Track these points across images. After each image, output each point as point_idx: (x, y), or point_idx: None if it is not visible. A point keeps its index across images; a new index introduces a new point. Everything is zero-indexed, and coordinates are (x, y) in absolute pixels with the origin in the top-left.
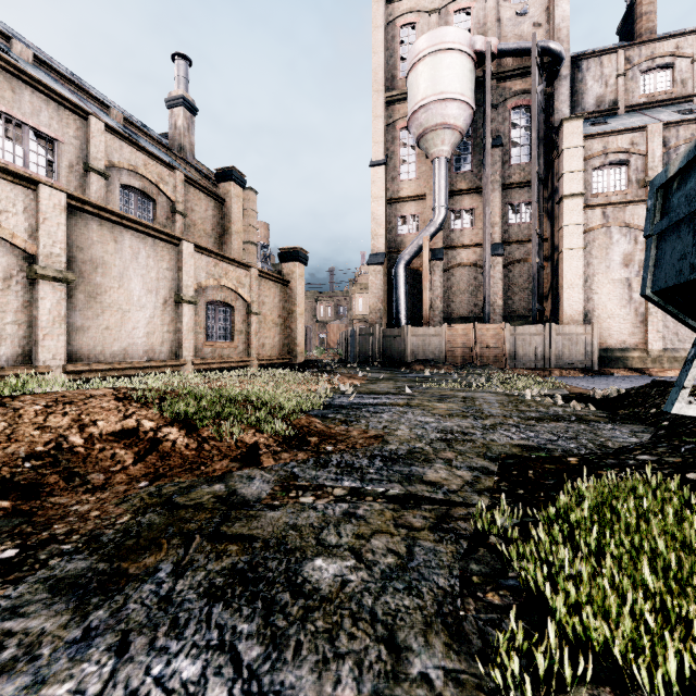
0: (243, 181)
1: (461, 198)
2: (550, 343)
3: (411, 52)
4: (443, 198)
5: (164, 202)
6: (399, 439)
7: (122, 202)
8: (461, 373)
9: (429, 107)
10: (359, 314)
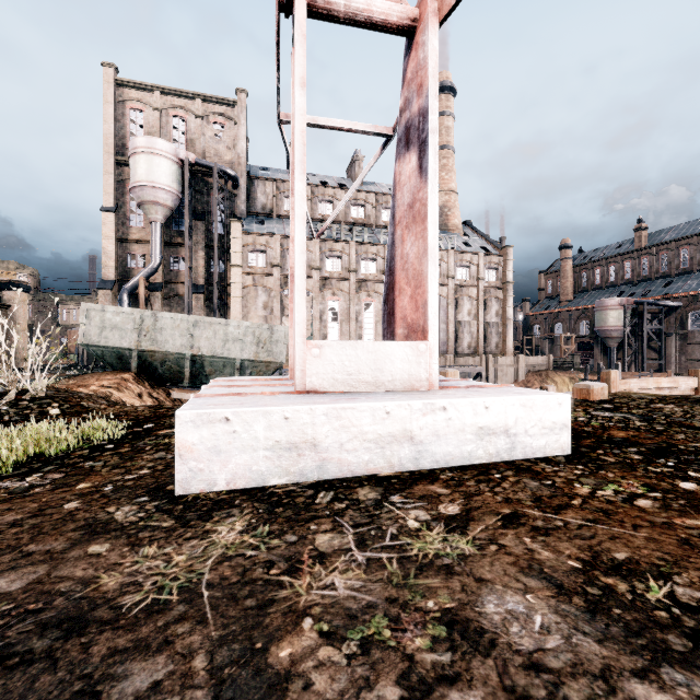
0: None
1: (179, 248)
2: None
3: (131, 143)
4: (158, 250)
5: None
6: None
7: None
8: None
9: (144, 188)
10: None
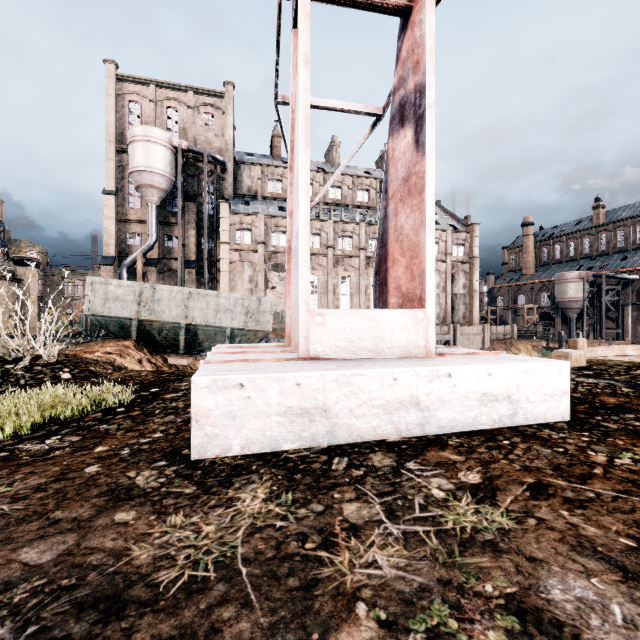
0: None
1: (172, 228)
2: None
3: (130, 132)
4: (154, 229)
5: None
6: None
7: None
8: None
9: (141, 173)
10: None
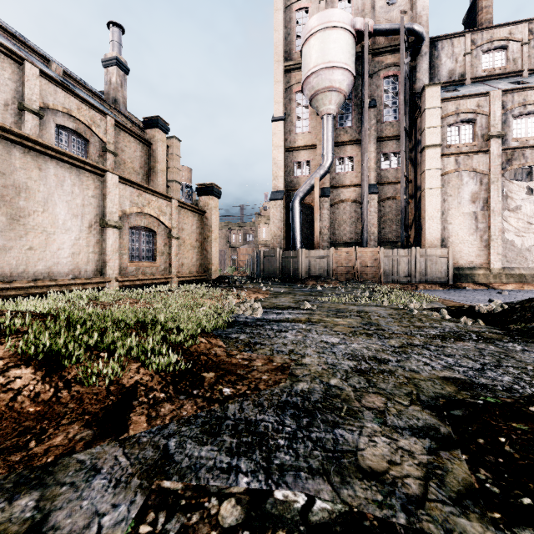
0: (166, 128)
1: (344, 148)
2: (415, 263)
3: (305, 29)
4: (330, 147)
5: (97, 142)
6: (309, 372)
7: (57, 140)
8: (346, 287)
9: (319, 73)
10: (263, 240)
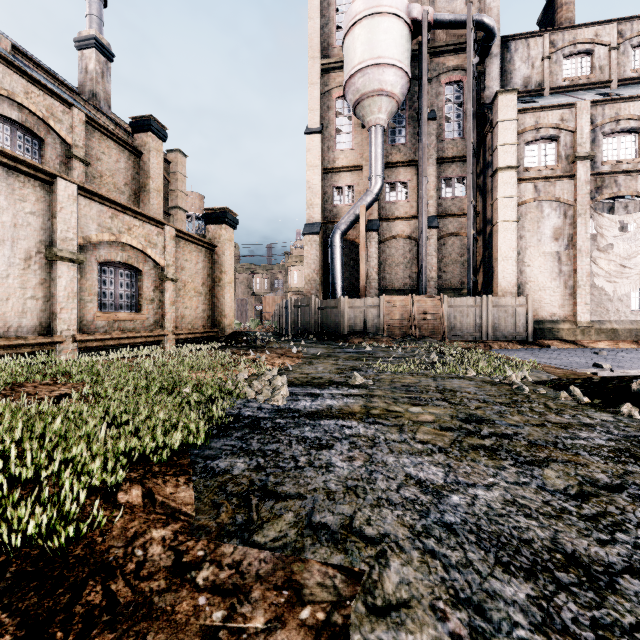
0: (163, 133)
1: (396, 170)
2: (487, 315)
3: (348, 15)
4: (379, 167)
5: (57, 144)
6: None
7: None
8: (403, 347)
9: (366, 71)
10: (294, 287)
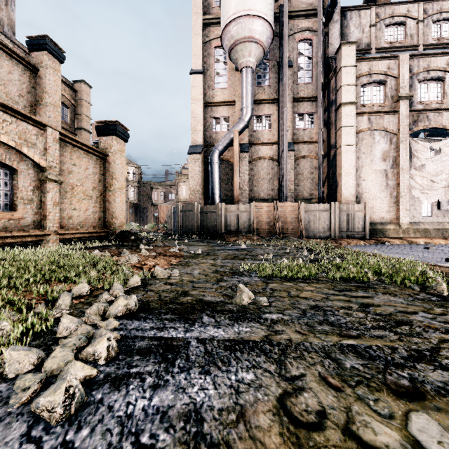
0: (60, 55)
1: (262, 106)
2: (335, 218)
3: None
4: (249, 100)
5: None
6: None
7: None
8: (272, 244)
9: (239, 20)
10: (183, 198)
